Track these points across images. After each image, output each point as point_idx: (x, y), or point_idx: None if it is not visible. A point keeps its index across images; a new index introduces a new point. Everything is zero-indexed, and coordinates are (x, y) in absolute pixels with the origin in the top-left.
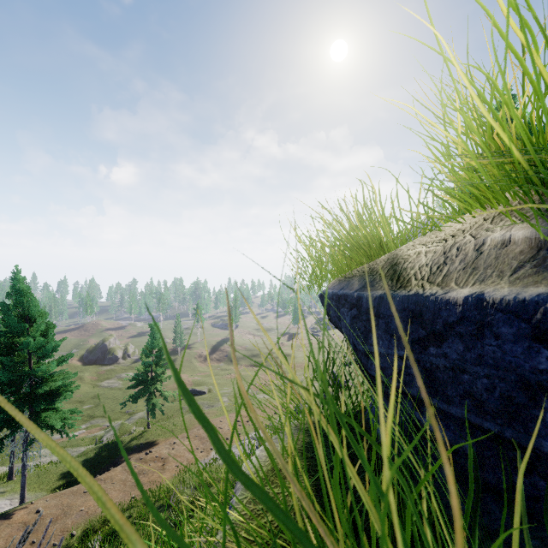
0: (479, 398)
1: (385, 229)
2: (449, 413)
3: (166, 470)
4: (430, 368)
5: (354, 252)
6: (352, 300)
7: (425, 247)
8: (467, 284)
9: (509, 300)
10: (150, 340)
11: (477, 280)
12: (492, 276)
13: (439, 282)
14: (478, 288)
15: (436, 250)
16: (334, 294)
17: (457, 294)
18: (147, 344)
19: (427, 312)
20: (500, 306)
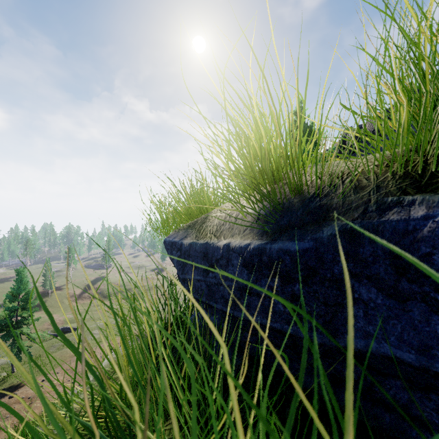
0: (226, 298)
1: (205, 197)
2: (217, 309)
3: (34, 408)
4: (209, 285)
5: (184, 212)
6: (178, 245)
7: (220, 212)
8: (227, 237)
9: (237, 247)
10: (14, 285)
11: (231, 235)
12: (237, 234)
13: (218, 235)
14: (230, 240)
15: (222, 215)
16: (170, 241)
17: (221, 243)
18: (11, 290)
19: (210, 253)
20: (234, 250)
